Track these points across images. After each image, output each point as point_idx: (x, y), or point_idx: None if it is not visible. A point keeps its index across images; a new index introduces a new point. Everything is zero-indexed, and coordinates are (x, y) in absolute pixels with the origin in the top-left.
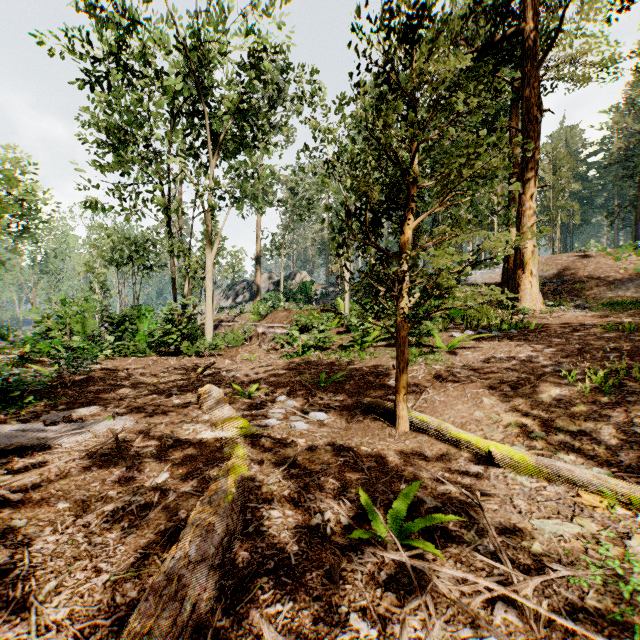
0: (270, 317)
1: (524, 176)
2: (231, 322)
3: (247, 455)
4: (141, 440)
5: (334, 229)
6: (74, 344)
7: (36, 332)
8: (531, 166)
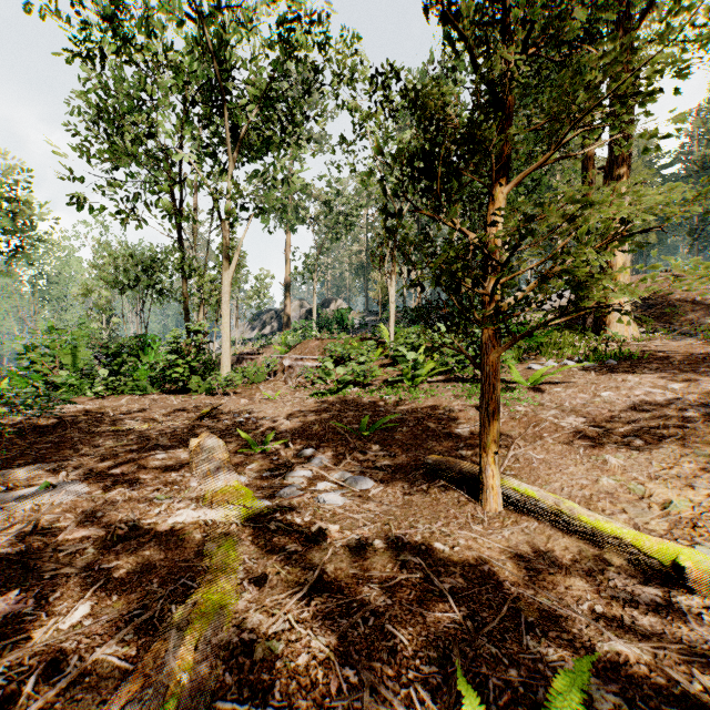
0: (299, 347)
1: (613, 171)
2: (254, 355)
3: (241, 560)
4: (78, 526)
5: (385, 194)
6: (58, 379)
7: (22, 366)
8: (622, 158)
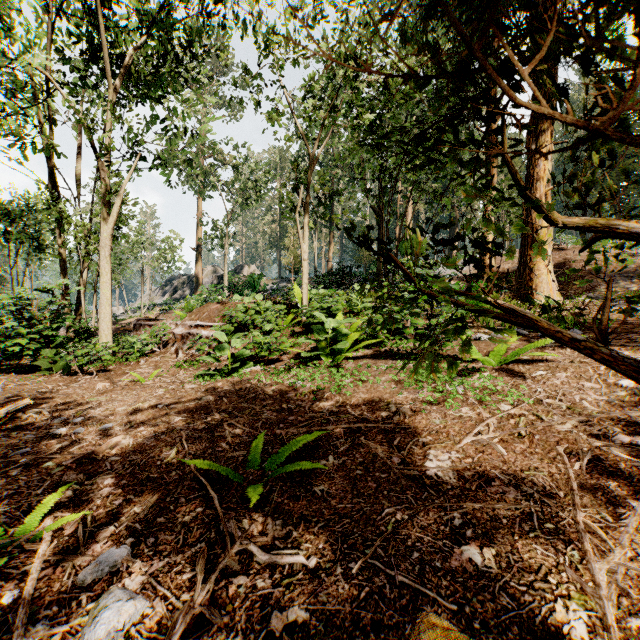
0: (197, 313)
1: (537, 127)
2: (153, 321)
3: None
4: None
5: None
6: None
7: None
8: None
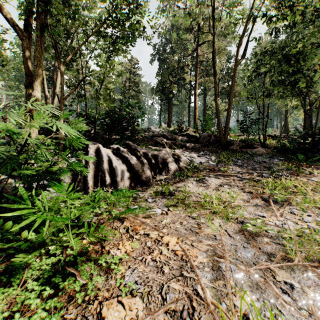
0: None
1: None
2: None
3: None
4: None
5: None
6: None
7: None
8: None
